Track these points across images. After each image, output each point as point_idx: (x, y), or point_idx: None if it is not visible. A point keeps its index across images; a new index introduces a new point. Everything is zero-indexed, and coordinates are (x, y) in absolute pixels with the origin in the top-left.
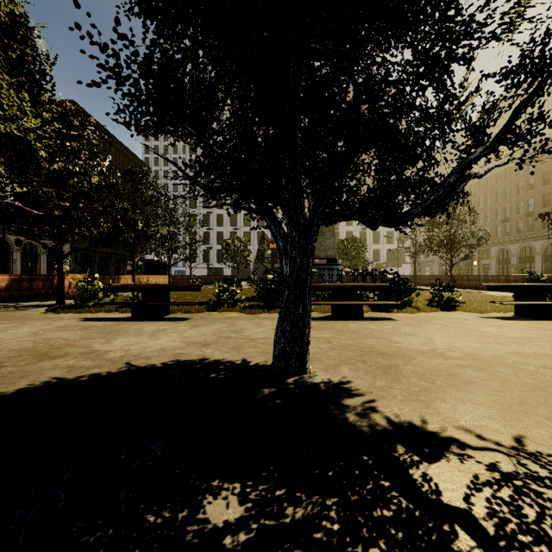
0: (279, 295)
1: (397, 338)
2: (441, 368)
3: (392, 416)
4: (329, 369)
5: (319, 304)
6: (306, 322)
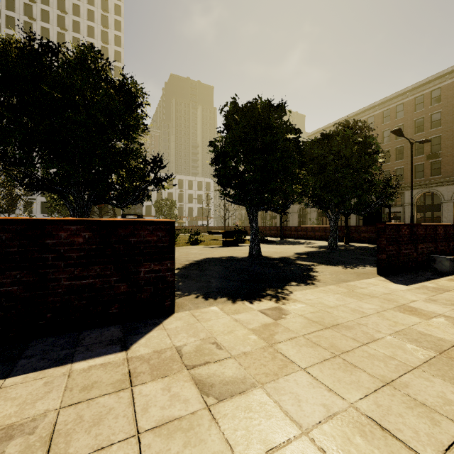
0: None
1: None
2: None
3: None
4: None
5: None
6: None
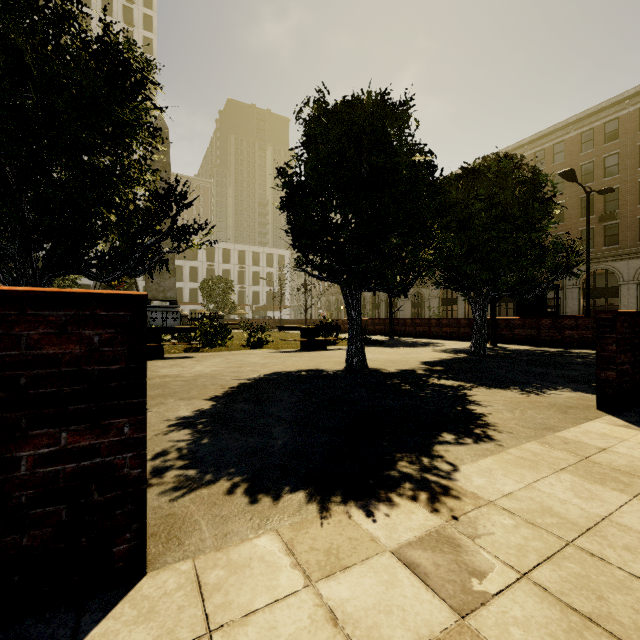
0: None
1: (164, 369)
2: (158, 383)
3: None
4: None
5: None
6: None
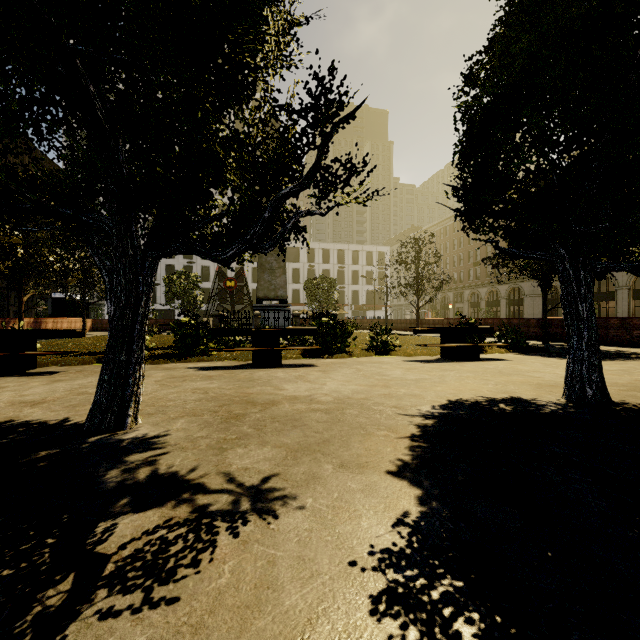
0: (197, 341)
1: (289, 385)
2: (290, 414)
3: (164, 468)
4: (161, 423)
5: (231, 350)
6: (131, 369)
